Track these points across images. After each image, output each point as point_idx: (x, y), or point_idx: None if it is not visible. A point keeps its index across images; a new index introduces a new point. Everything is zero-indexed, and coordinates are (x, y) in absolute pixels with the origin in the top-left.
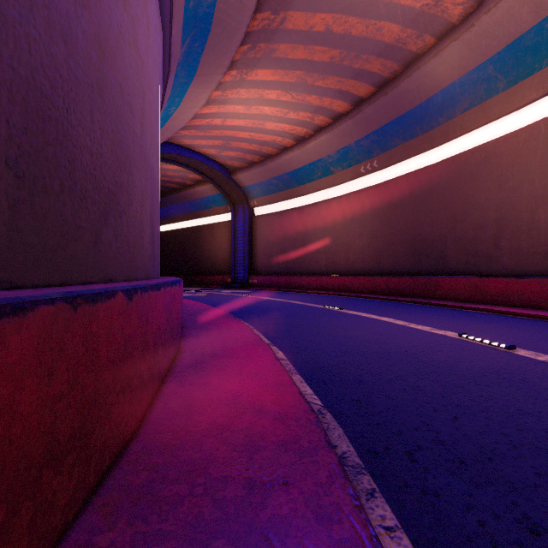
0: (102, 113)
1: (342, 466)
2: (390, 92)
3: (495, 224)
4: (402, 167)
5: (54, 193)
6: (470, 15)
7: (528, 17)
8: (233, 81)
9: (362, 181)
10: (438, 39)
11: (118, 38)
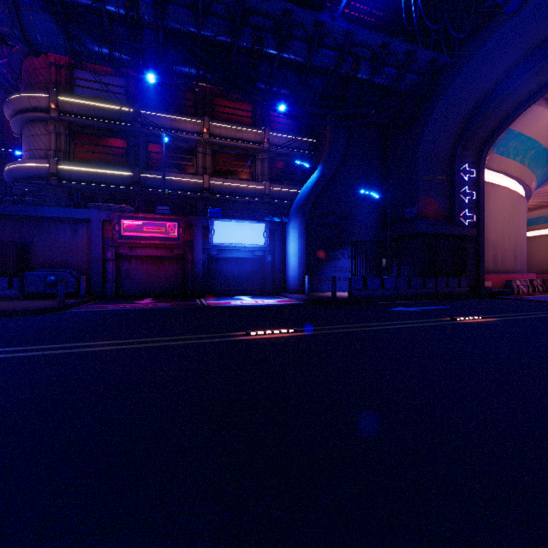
0: None
1: None
2: None
3: None
4: None
5: None
6: None
7: None
8: None
9: None
10: None
11: None
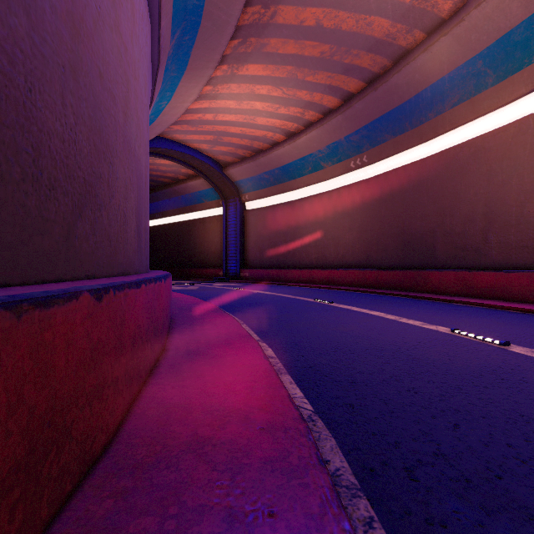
0: (76, 97)
1: (336, 490)
2: (380, 87)
3: (484, 218)
4: (392, 162)
5: (13, 182)
6: (460, 10)
7: (518, 11)
8: (224, 76)
9: (352, 176)
10: (428, 34)
11: (97, 20)
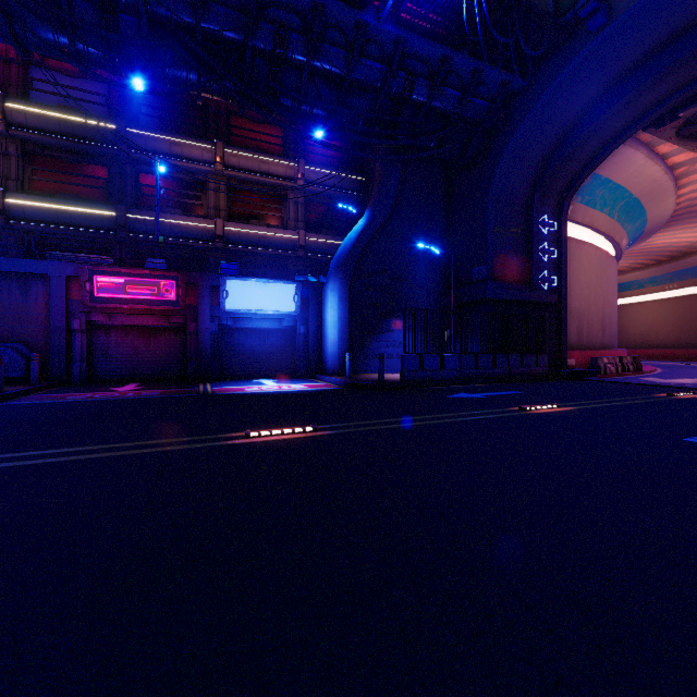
0: None
1: None
2: (678, 262)
3: None
4: (694, 289)
5: None
6: None
7: None
8: None
9: (667, 293)
10: None
11: None
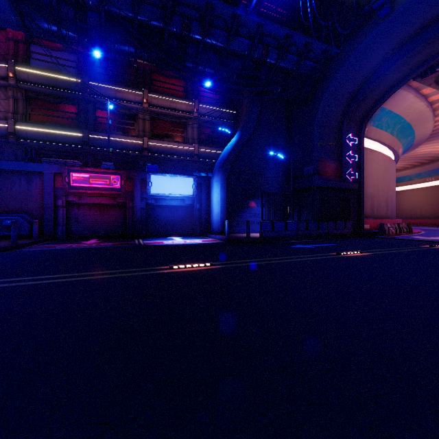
0: None
1: None
2: (434, 163)
3: None
4: None
5: None
6: None
7: None
8: None
9: (428, 183)
10: None
11: None
